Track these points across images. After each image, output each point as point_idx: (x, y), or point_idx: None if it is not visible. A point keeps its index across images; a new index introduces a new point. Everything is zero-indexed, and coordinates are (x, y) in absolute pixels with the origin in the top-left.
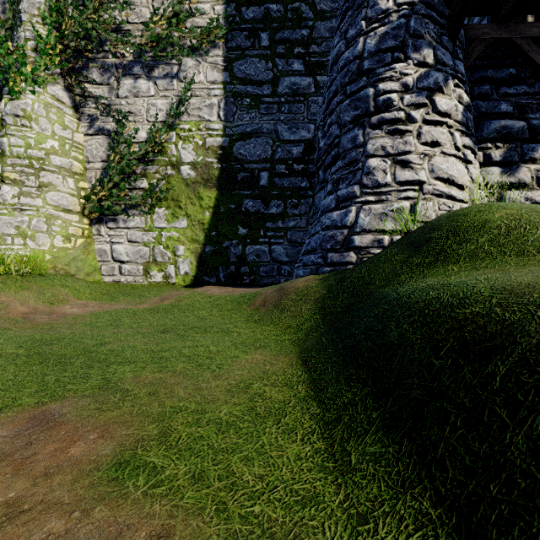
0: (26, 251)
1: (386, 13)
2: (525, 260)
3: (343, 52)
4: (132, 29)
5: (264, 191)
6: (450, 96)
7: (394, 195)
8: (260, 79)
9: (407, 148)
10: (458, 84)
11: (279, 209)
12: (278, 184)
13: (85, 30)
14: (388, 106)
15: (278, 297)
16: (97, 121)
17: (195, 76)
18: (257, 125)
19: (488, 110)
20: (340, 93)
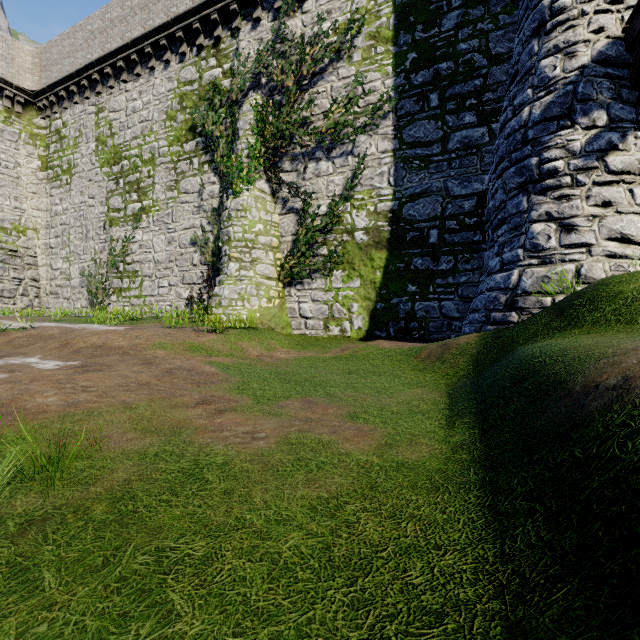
0: (244, 311)
1: (553, 82)
2: (626, 328)
3: (510, 119)
4: (314, 121)
5: (433, 248)
6: (630, 151)
7: (558, 258)
8: (429, 140)
9: (573, 212)
10: None
11: (449, 265)
12: (448, 240)
13: (281, 132)
14: (553, 173)
15: (441, 351)
16: (288, 202)
17: (367, 149)
18: (426, 185)
19: None
20: (505, 160)
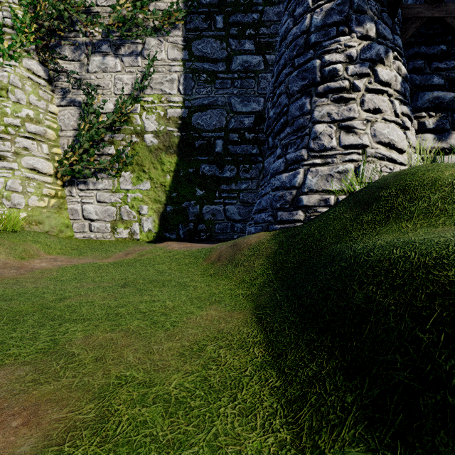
0: (2, 210)
1: None
2: None
3: (291, 29)
4: (100, 12)
5: (219, 157)
6: (390, 67)
7: (339, 158)
8: (215, 57)
9: (351, 115)
10: (397, 57)
11: (233, 173)
12: (232, 151)
13: (58, 11)
14: (333, 76)
15: (232, 252)
16: (69, 93)
17: (157, 54)
18: (213, 98)
19: (422, 82)
20: (288, 65)
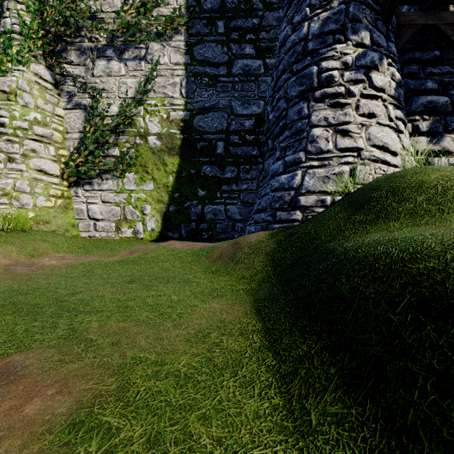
0: (11, 210)
1: (328, 1)
2: None
3: (290, 36)
4: (105, 17)
5: (220, 158)
6: (385, 73)
7: (335, 160)
8: (217, 61)
9: (346, 119)
10: (391, 63)
11: (233, 174)
12: (233, 152)
13: (64, 18)
14: (330, 82)
15: (233, 250)
16: (75, 97)
17: (160, 58)
18: (214, 101)
19: (416, 87)
20: (287, 71)
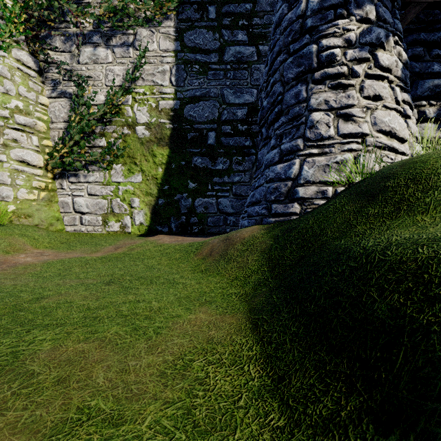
0: None
1: None
2: None
3: (286, 14)
4: (91, 2)
5: (212, 149)
6: (391, 52)
7: (337, 147)
8: (208, 48)
9: (350, 102)
10: (398, 42)
11: (225, 166)
12: (224, 143)
13: (48, 1)
14: (331, 61)
15: (225, 247)
16: (60, 85)
17: (149, 45)
18: (205, 89)
19: (422, 70)
20: (283, 52)
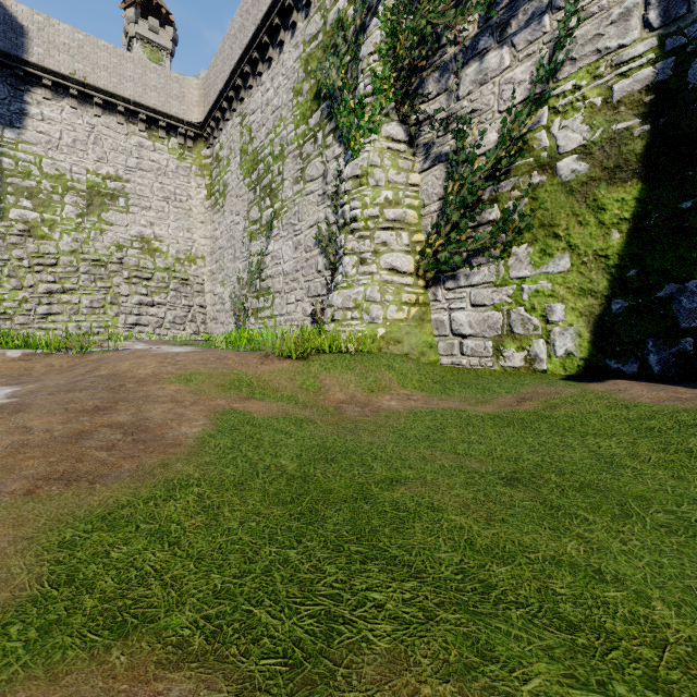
0: (362, 327)
1: None
2: None
3: None
4: None
5: None
6: None
7: None
8: None
9: None
10: None
11: None
12: None
13: (419, 34)
14: None
15: None
16: (433, 147)
17: None
18: None
19: None
20: None
